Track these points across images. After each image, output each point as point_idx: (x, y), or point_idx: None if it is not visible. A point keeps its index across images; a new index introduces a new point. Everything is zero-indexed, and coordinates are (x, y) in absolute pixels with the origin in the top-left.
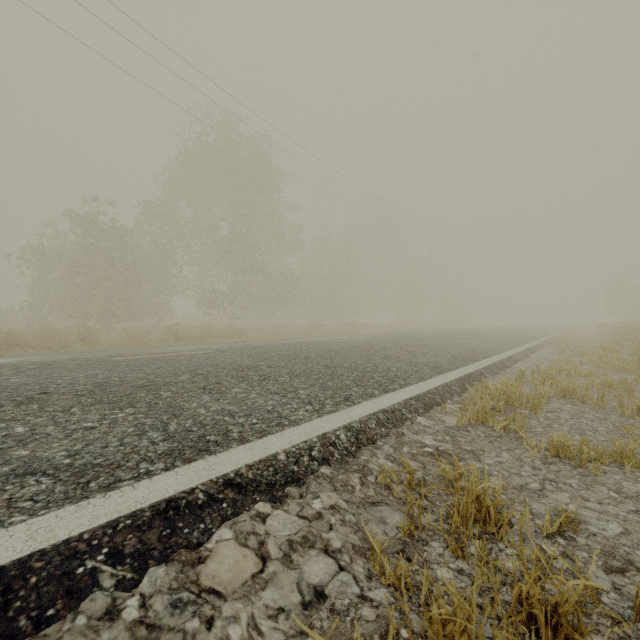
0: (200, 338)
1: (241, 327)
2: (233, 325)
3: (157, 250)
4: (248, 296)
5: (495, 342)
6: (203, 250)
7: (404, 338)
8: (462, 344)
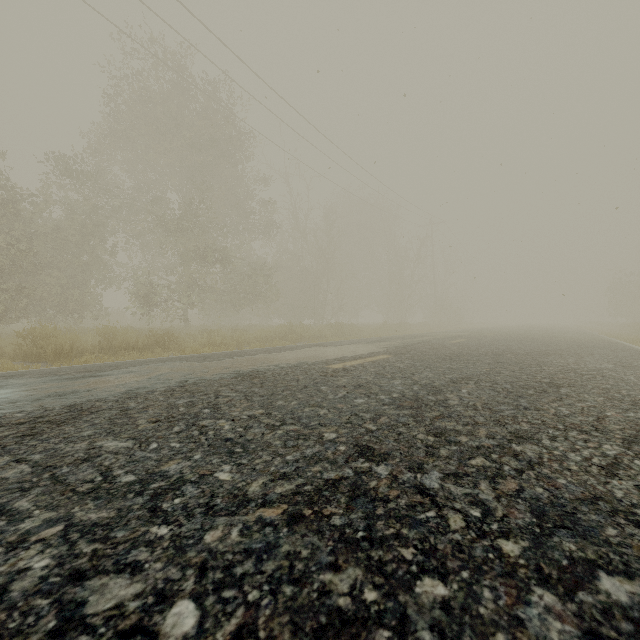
0: (93, 351)
1: (189, 330)
2: (185, 327)
3: (73, 224)
4: (202, 288)
5: (633, 363)
6: (144, 228)
7: (453, 354)
8: (610, 374)
